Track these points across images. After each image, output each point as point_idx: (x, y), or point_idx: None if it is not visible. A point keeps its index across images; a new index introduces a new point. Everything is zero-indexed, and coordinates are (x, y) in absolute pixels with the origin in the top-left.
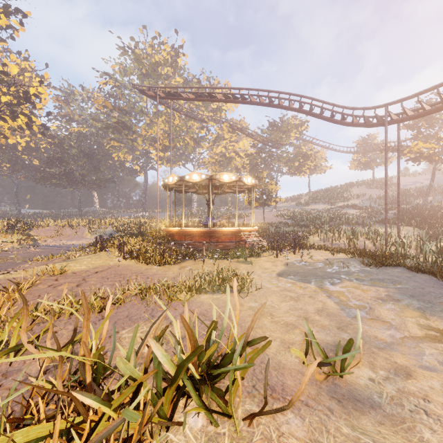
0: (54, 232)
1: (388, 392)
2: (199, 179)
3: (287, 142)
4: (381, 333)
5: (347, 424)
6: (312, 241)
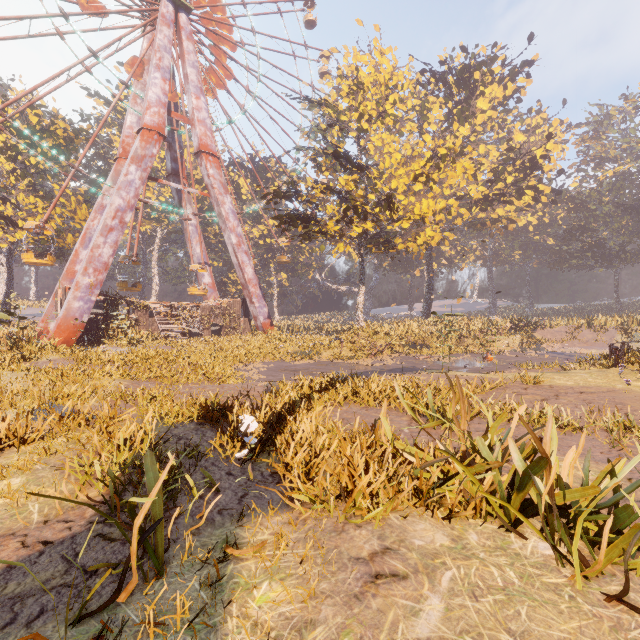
0: (564, 335)
1: None
2: None
3: None
4: None
5: None
6: None
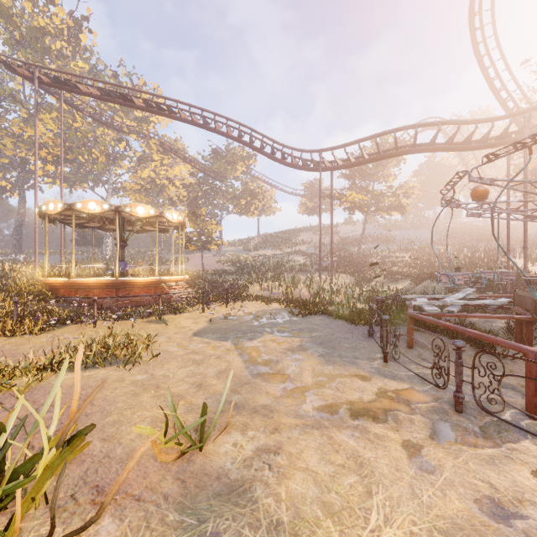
0: None
1: (245, 454)
2: (99, 210)
3: (233, 176)
4: (275, 388)
5: (177, 509)
6: (252, 291)
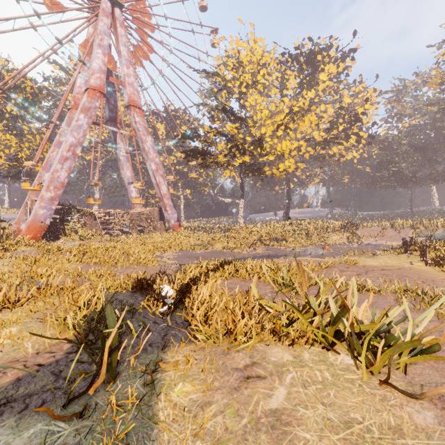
0: (376, 233)
1: None
2: None
3: None
4: None
5: None
6: None
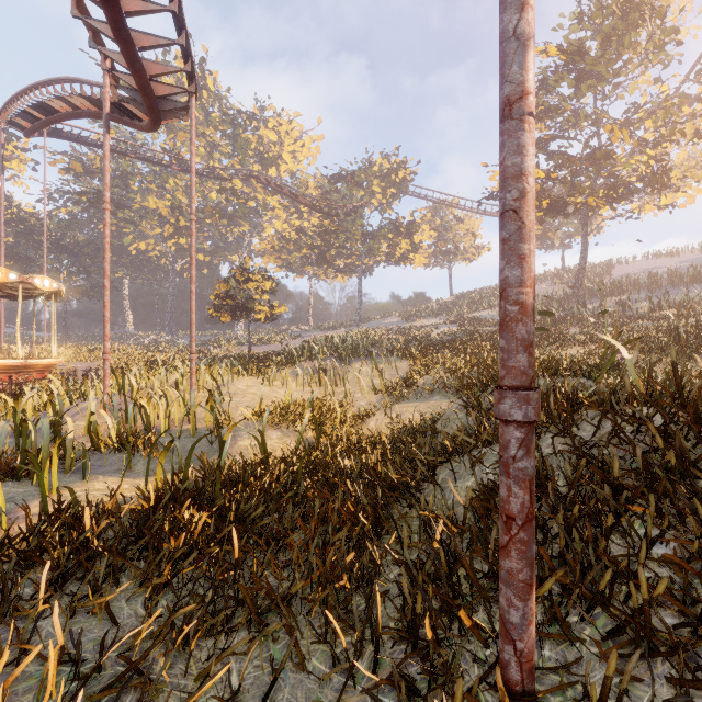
0: None
1: None
2: None
3: (376, 205)
4: None
5: None
6: None
